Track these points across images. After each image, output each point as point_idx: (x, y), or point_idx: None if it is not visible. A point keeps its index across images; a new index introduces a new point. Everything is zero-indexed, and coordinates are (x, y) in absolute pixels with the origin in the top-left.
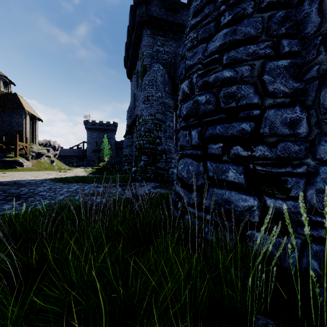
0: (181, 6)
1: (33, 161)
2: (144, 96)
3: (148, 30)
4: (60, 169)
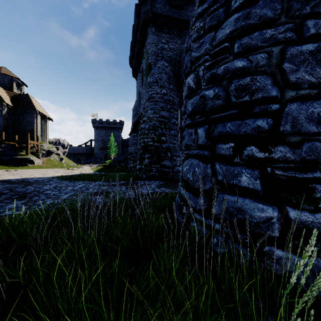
0: (186, 2)
1: (43, 159)
2: (149, 94)
3: (153, 28)
4: (68, 167)
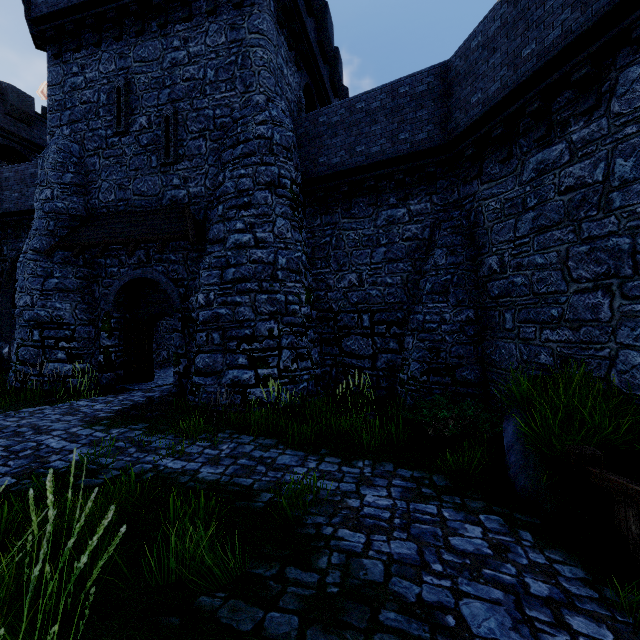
0: None
1: None
2: None
3: None
4: None
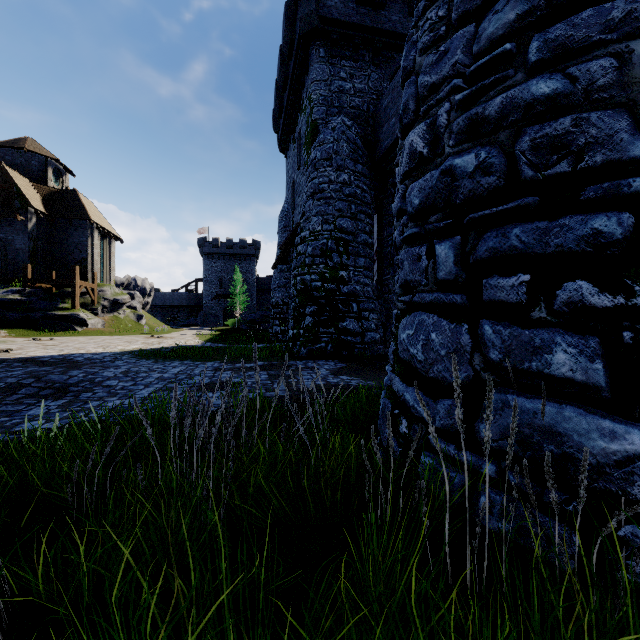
0: None
1: (105, 317)
2: (313, 183)
3: (322, 48)
4: (152, 332)
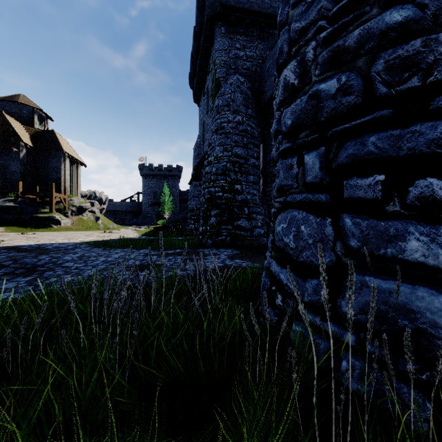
0: None
1: (73, 218)
2: (216, 123)
3: (223, 27)
4: (106, 229)
